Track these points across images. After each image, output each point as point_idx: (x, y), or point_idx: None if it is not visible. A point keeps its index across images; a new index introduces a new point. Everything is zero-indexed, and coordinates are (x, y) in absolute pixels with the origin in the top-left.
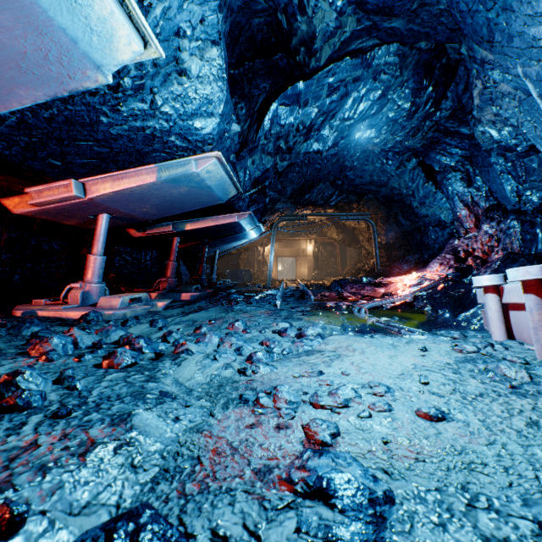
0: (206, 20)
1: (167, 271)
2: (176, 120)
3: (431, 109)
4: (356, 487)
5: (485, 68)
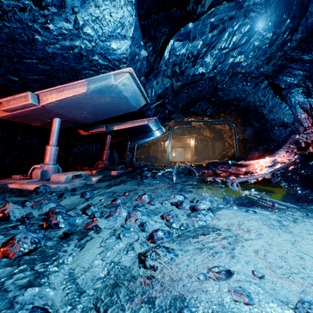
0: None
1: (103, 156)
2: (97, 41)
3: (288, 37)
4: None
5: None
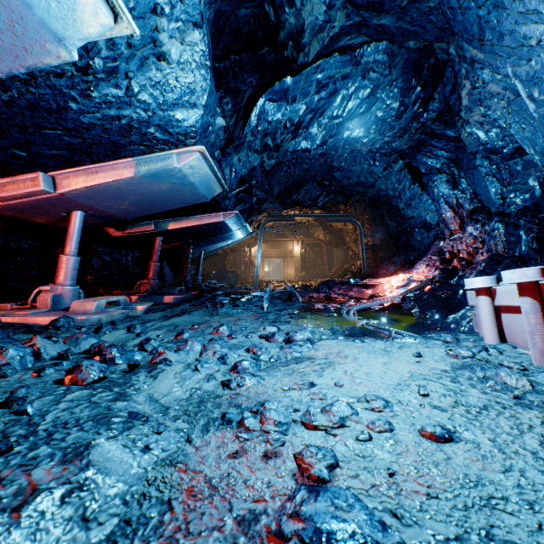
0: None
1: (149, 272)
2: (155, 110)
3: (419, 110)
4: (364, 543)
5: (475, 67)
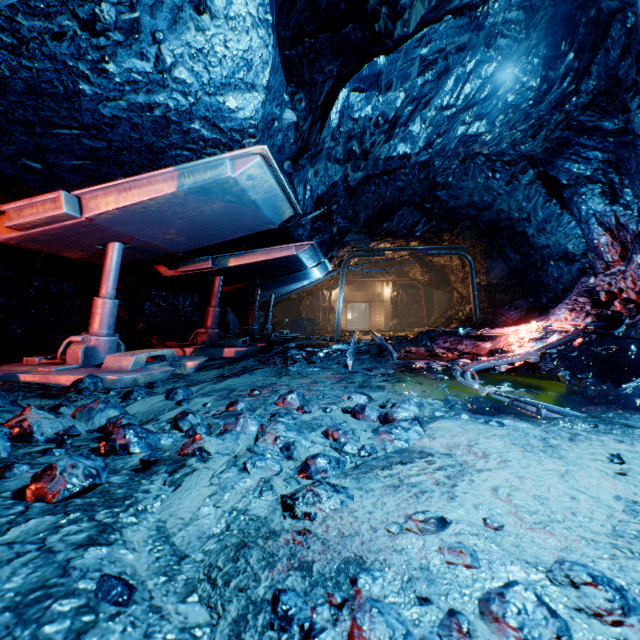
0: None
1: (207, 320)
2: (199, 94)
3: (570, 87)
4: None
5: None
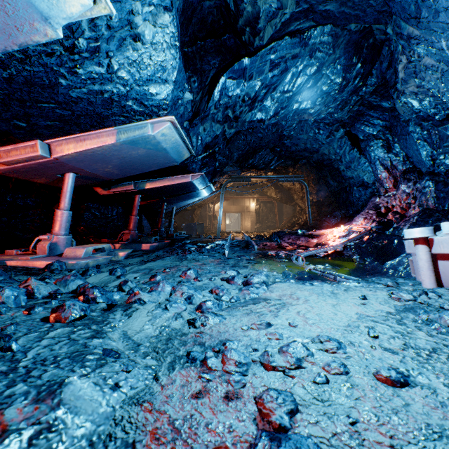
0: None
1: (129, 224)
2: (132, 85)
3: (359, 83)
4: None
5: (411, 43)
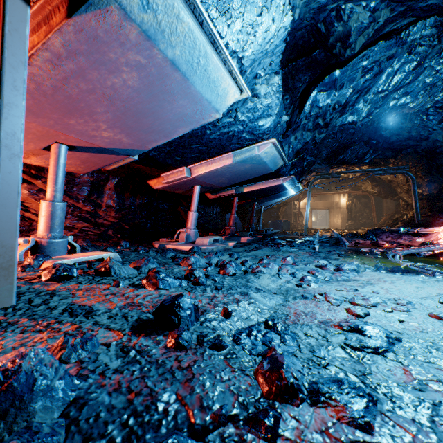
0: (272, 64)
1: (230, 221)
2: (247, 124)
3: None
4: (378, 331)
5: None
